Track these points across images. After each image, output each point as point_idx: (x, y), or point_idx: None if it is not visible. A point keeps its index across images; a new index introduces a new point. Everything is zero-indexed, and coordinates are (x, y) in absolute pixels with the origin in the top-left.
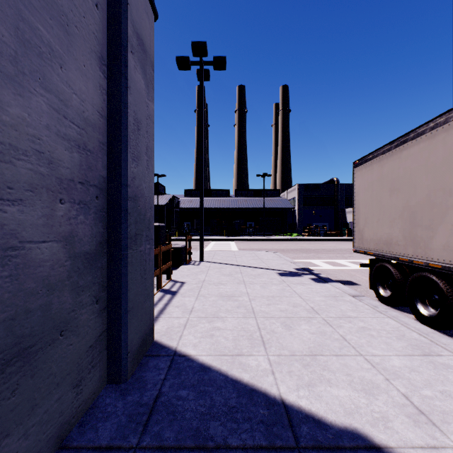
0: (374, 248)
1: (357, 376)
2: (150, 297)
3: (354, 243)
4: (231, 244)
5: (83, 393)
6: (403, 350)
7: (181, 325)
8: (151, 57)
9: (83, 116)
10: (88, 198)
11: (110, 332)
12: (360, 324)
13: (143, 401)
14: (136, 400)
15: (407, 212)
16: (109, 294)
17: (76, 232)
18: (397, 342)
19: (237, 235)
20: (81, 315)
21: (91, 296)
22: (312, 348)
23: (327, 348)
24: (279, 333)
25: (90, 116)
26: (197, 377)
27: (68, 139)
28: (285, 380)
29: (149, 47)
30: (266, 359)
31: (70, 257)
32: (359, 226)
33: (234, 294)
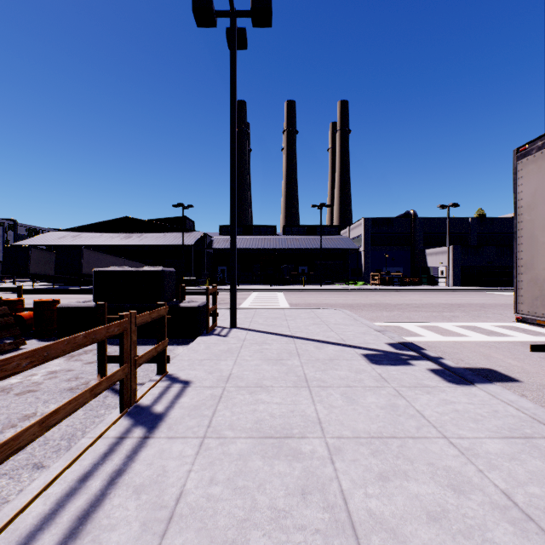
0: None
1: None
2: None
3: (518, 304)
4: (278, 296)
5: None
6: None
7: None
8: None
9: None
10: None
11: None
12: None
13: None
14: None
15: None
16: None
17: None
18: None
19: (286, 283)
20: None
21: None
22: None
23: None
24: None
25: None
26: None
27: None
28: None
29: None
30: None
31: None
32: (534, 272)
33: (290, 425)
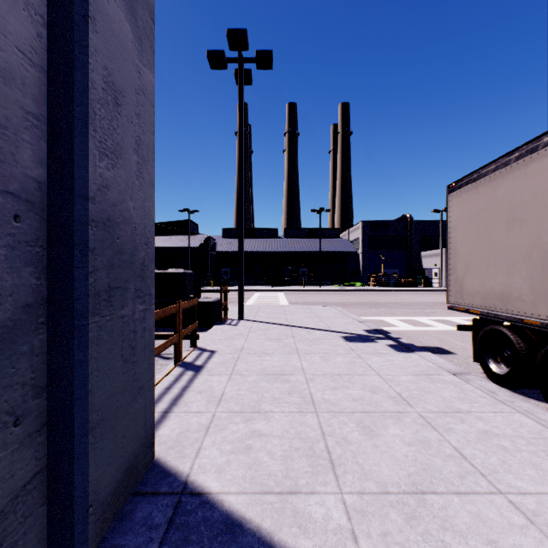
0: (481, 304)
1: (508, 547)
2: (145, 391)
3: (448, 296)
4: (279, 296)
5: None
6: None
7: (202, 427)
8: None
9: None
10: None
11: (52, 471)
12: (479, 425)
13: None
14: None
15: (537, 253)
16: (51, 400)
17: None
18: None
19: (287, 284)
20: None
21: None
22: (414, 477)
23: (439, 477)
24: (355, 444)
25: None
26: None
27: None
28: None
29: None
30: (340, 503)
31: None
32: (456, 274)
33: (284, 370)
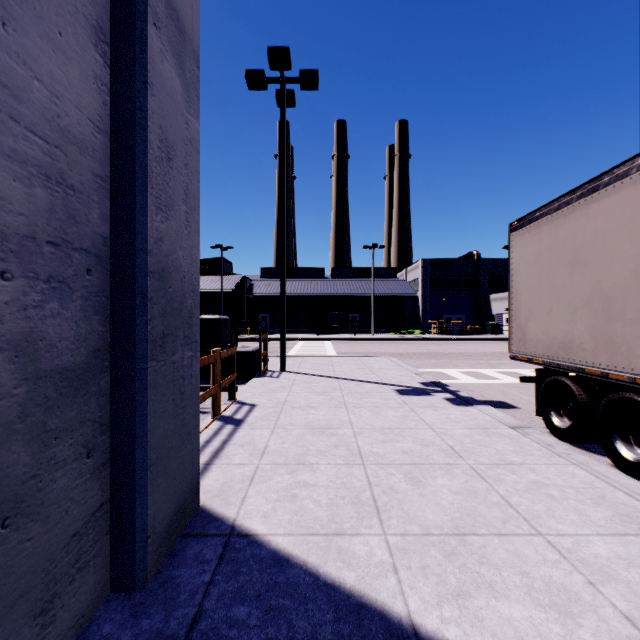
0: (544, 353)
1: (538, 577)
2: (192, 437)
3: (511, 345)
4: (326, 346)
5: (58, 622)
6: (607, 525)
7: (246, 477)
8: (195, 45)
9: (58, 124)
10: (70, 272)
11: (115, 503)
12: (530, 476)
13: (168, 630)
14: (156, 629)
15: (598, 299)
16: (114, 437)
17: (40, 332)
18: (595, 509)
19: (335, 332)
20: (52, 482)
21: (76, 446)
22: (458, 521)
23: (482, 521)
24: (402, 493)
25: (73, 126)
26: (267, 579)
27: (21, 161)
28: (417, 585)
29: (191, 27)
30: (383, 543)
31: (26, 378)
32: (519, 320)
33: (330, 424)
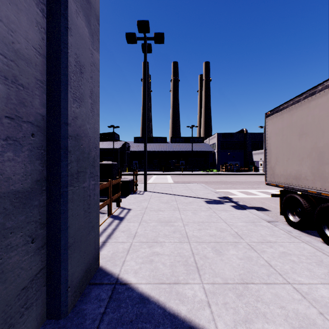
0: (284, 181)
1: (291, 310)
2: (95, 228)
3: (266, 177)
4: (167, 177)
5: None
6: (326, 278)
7: (125, 250)
8: (96, 11)
9: (13, 47)
10: (20, 134)
11: (49, 268)
12: (280, 249)
13: None
14: None
15: (315, 152)
16: (48, 230)
17: (0, 170)
18: (318, 268)
19: (172, 171)
20: (8, 258)
21: (24, 236)
22: (242, 275)
23: (256, 275)
24: (211, 259)
25: (22, 49)
26: (136, 311)
27: None
28: (222, 314)
29: (94, 0)
30: (201, 288)
31: None
32: (270, 164)
33: (171, 219)
